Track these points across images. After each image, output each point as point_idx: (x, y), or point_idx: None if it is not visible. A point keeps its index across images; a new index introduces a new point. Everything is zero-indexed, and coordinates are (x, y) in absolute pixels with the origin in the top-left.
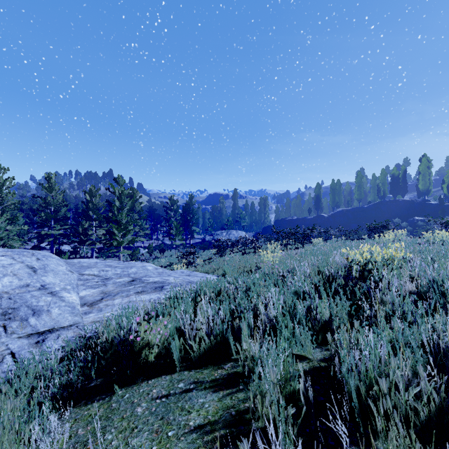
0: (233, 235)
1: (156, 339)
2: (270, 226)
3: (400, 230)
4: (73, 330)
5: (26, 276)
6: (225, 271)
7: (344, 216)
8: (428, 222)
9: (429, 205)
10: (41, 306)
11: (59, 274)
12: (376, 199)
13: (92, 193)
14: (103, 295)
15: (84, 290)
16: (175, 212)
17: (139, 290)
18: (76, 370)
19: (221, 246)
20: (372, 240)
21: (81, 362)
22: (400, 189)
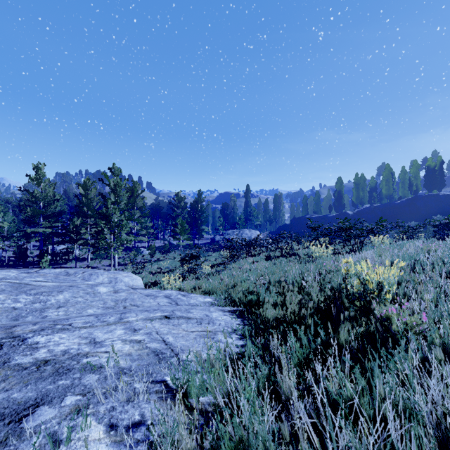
0: (246, 234)
1: None
2: (286, 225)
3: None
4: None
5: None
6: (251, 300)
7: (372, 213)
8: None
9: None
10: None
11: None
12: (406, 195)
13: (86, 186)
14: None
15: None
16: (182, 209)
17: None
18: None
19: (234, 247)
20: None
21: None
22: (436, 183)
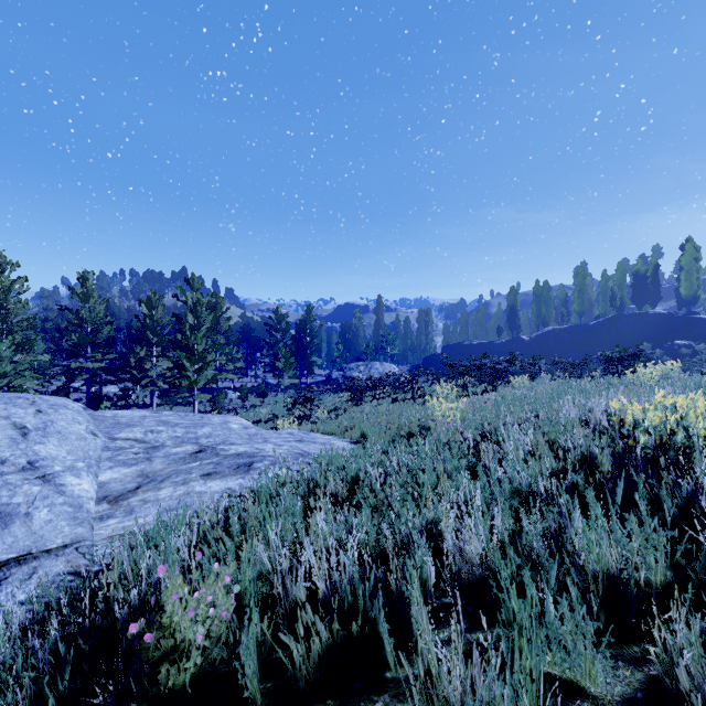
0: (377, 370)
1: (193, 638)
2: (435, 356)
3: (668, 362)
4: (66, 558)
5: (5, 443)
6: (364, 432)
7: (557, 339)
8: (697, 349)
9: (698, 320)
10: (14, 506)
11: (69, 440)
12: (608, 312)
13: (151, 302)
14: (142, 479)
15: (110, 469)
16: (284, 333)
17: (209, 470)
18: (7, 697)
19: (357, 388)
20: (617, 380)
21: (49, 652)
22: (648, 296)
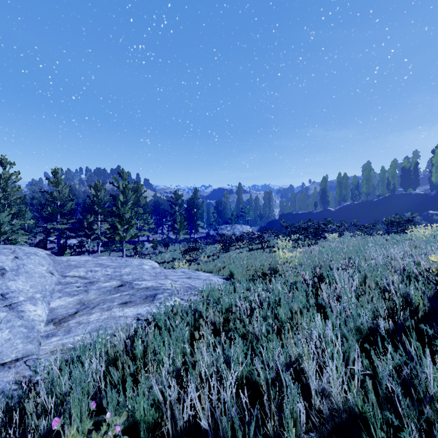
0: (238, 229)
1: None
2: (275, 221)
3: (435, 225)
4: (16, 370)
5: None
6: (232, 272)
7: (352, 210)
8: None
9: None
10: None
11: (33, 277)
12: (385, 193)
13: (97, 187)
14: (80, 306)
15: (59, 298)
16: (180, 206)
17: (126, 299)
18: None
19: (226, 241)
20: (399, 237)
21: None
22: (411, 182)
